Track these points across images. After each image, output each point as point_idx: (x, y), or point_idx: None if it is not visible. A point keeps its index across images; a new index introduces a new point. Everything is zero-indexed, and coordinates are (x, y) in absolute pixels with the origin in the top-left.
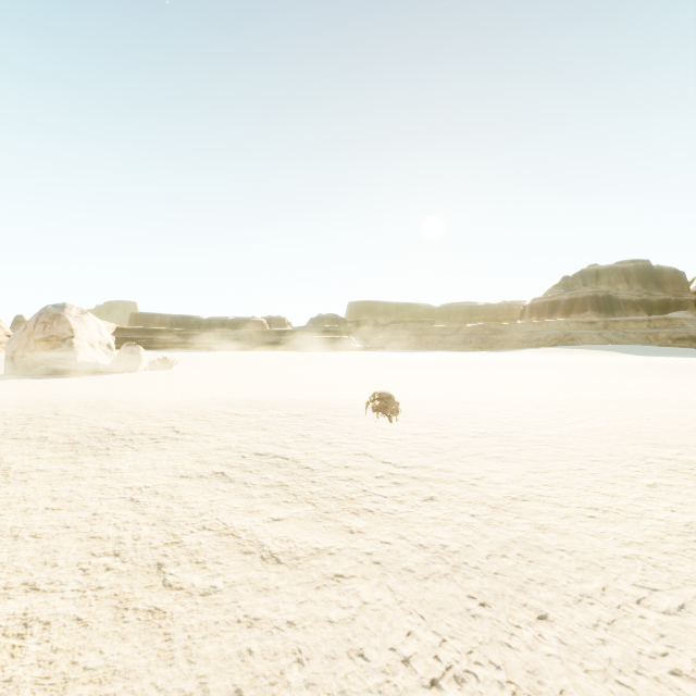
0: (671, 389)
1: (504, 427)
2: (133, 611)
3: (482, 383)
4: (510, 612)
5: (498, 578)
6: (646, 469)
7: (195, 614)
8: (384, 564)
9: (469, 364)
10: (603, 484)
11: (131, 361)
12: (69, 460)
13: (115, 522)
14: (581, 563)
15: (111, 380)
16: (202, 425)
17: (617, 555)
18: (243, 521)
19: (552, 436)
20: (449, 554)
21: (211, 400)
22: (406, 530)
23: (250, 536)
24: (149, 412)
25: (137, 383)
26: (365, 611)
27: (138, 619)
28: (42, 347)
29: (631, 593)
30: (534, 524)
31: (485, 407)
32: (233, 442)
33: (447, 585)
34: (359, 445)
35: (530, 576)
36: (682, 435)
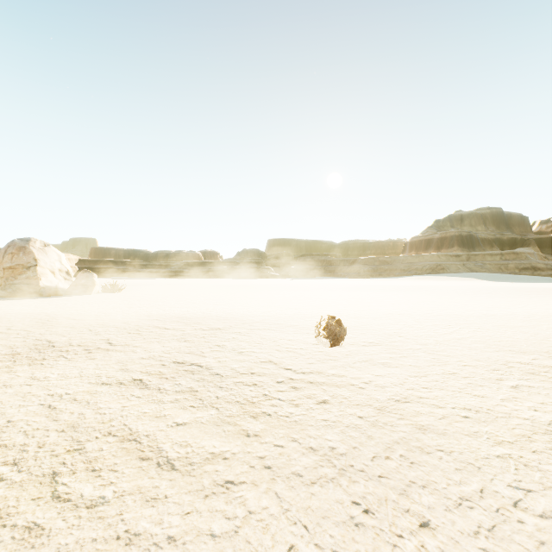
0: (521, 307)
1: (389, 338)
2: (10, 528)
3: (372, 302)
4: (393, 520)
5: (382, 481)
6: (509, 372)
7: (74, 531)
8: (274, 469)
9: (362, 288)
10: (473, 386)
11: (86, 285)
12: (4, 369)
13: (26, 429)
14: (459, 464)
15: (67, 300)
16: (134, 338)
17: (491, 454)
18: (148, 426)
19: (429, 345)
20: (337, 456)
21: (147, 317)
22: (298, 432)
23: (152, 441)
24: (91, 327)
25: (88, 303)
26: (250, 522)
27: (12, 538)
28: (10, 274)
29: (507, 494)
30: (415, 425)
31: (374, 321)
32: (157, 352)
33: (333, 490)
34: (266, 353)
35: (412, 479)
36: (534, 343)
